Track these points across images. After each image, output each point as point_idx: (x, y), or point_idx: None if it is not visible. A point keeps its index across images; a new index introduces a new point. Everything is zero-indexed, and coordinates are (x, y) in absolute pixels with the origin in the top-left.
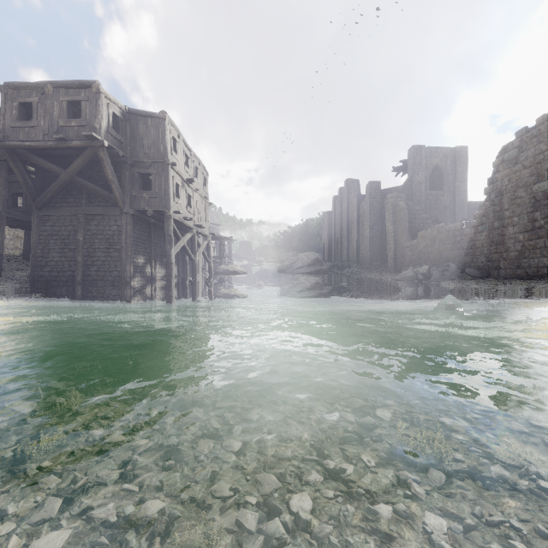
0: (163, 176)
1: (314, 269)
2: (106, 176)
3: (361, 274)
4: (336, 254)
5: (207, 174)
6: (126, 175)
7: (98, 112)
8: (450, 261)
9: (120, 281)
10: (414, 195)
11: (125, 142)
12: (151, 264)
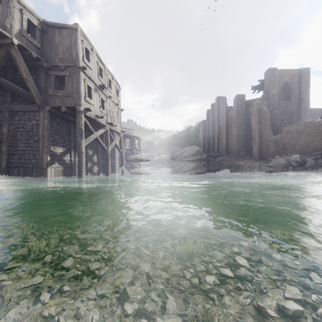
0: (75, 78)
1: (197, 157)
2: (21, 75)
3: (231, 161)
4: (208, 148)
5: (120, 88)
6: (43, 76)
7: (8, 13)
8: (319, 150)
9: (37, 167)
10: (270, 104)
11: (42, 49)
12: (70, 153)
